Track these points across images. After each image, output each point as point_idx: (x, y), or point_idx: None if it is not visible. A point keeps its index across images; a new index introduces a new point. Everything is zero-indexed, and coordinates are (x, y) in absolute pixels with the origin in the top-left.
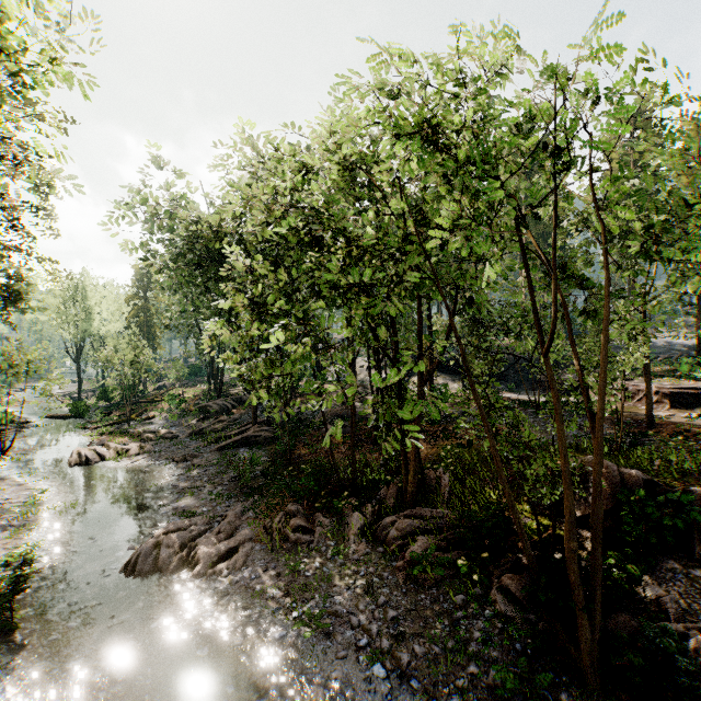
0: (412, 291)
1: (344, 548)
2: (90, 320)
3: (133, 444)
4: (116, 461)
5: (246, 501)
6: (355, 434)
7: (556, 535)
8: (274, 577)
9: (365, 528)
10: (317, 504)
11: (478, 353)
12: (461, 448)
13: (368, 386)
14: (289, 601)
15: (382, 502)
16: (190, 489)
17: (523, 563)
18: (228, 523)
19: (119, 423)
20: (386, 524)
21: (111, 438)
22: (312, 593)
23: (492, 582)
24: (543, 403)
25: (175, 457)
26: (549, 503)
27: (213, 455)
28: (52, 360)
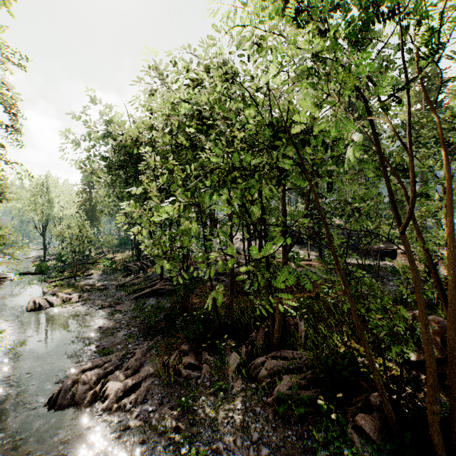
0: (278, 181)
1: (224, 383)
2: (52, 207)
3: (74, 294)
4: (61, 307)
5: (151, 340)
6: (233, 291)
7: (395, 375)
8: (167, 411)
9: (241, 367)
10: (203, 344)
11: (320, 229)
12: (311, 299)
13: (241, 252)
14: (178, 436)
15: (253, 343)
16: (110, 329)
17: (372, 403)
18: (135, 360)
19: (69, 278)
20: (257, 363)
21: (61, 289)
22: (198, 428)
23: (347, 420)
24: (367, 265)
25: (103, 304)
26: (385, 347)
27: (130, 302)
28: (18, 235)
